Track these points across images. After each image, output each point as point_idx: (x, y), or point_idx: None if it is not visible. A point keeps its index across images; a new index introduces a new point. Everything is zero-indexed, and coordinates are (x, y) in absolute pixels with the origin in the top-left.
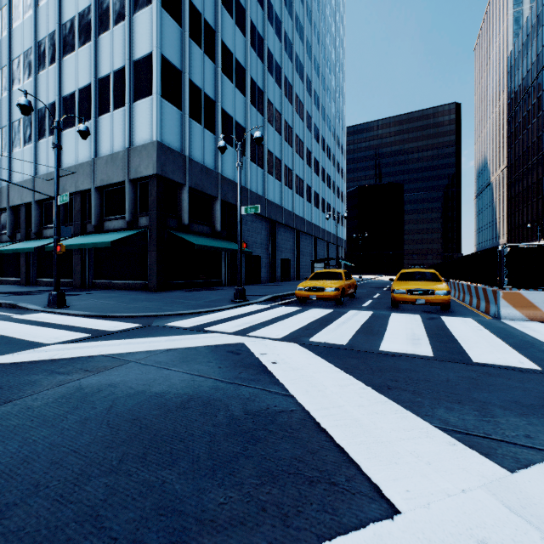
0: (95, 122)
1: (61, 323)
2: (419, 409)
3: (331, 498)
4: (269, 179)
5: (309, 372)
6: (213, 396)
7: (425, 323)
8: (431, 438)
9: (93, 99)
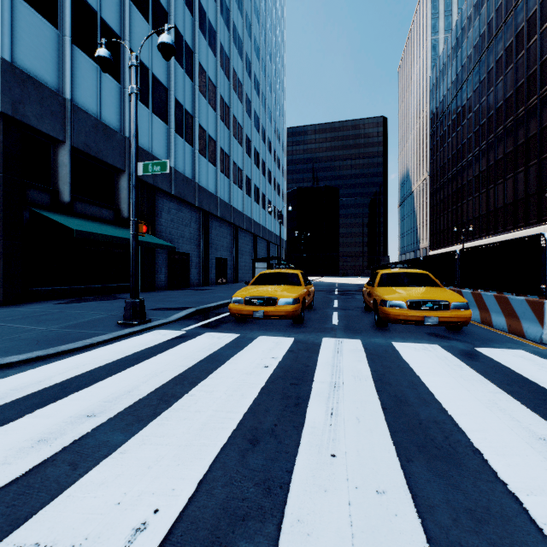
0: None
1: None
2: None
3: None
4: (200, 161)
5: None
6: None
7: (482, 373)
8: None
9: None
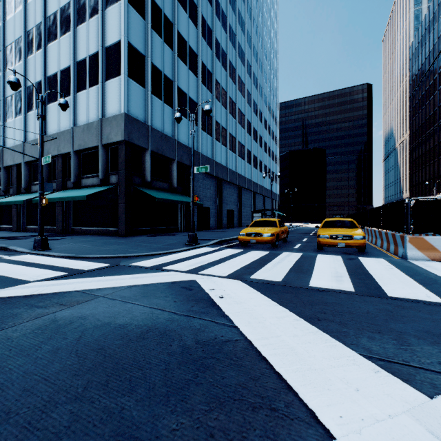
0: (74, 98)
1: (43, 263)
2: (345, 338)
3: (272, 424)
4: (216, 145)
5: (251, 306)
6: (169, 327)
7: (345, 263)
8: (357, 365)
9: (72, 78)
